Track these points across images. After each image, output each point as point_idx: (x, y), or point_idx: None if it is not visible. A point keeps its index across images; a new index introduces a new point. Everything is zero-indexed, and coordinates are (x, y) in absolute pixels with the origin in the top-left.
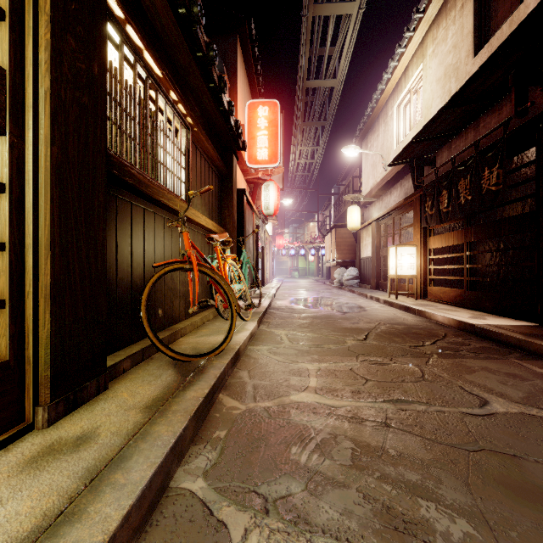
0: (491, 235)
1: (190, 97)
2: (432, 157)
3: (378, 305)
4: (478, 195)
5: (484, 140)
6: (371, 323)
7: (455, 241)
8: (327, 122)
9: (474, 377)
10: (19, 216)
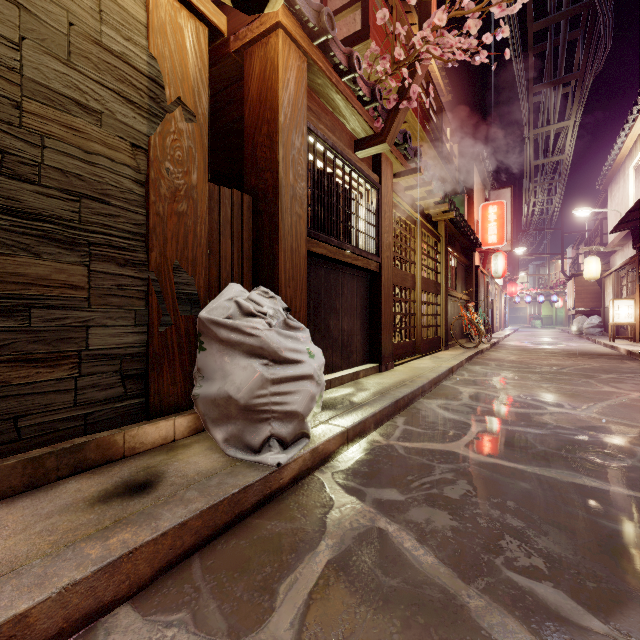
0: None
1: (456, 243)
2: None
3: (596, 346)
4: None
5: None
6: (566, 351)
7: None
8: (561, 180)
9: (584, 360)
10: (440, 309)
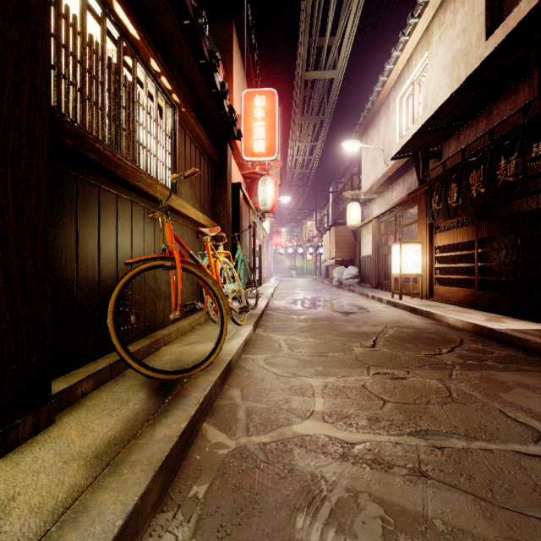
0: (507, 230)
1: (177, 74)
2: (438, 149)
3: (381, 305)
4: (493, 187)
5: (498, 128)
6: (377, 326)
7: (464, 238)
8: (327, 116)
9: (513, 397)
10: None
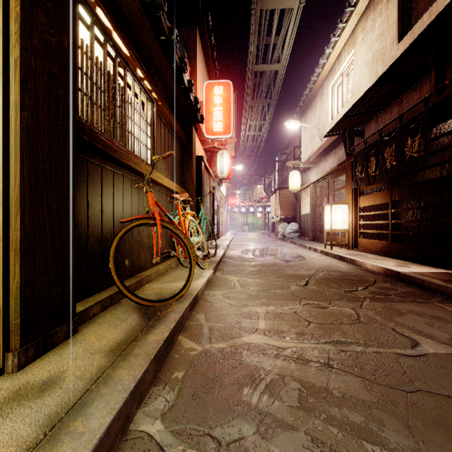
0: (413, 195)
1: (155, 76)
2: (361, 129)
3: (316, 254)
4: (402, 161)
5: (407, 114)
6: (310, 270)
7: (381, 200)
8: (273, 100)
9: (404, 320)
10: None
